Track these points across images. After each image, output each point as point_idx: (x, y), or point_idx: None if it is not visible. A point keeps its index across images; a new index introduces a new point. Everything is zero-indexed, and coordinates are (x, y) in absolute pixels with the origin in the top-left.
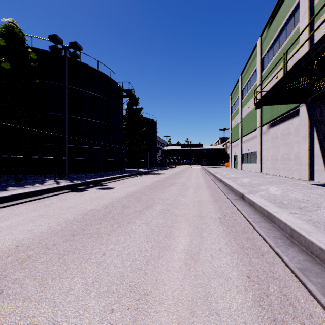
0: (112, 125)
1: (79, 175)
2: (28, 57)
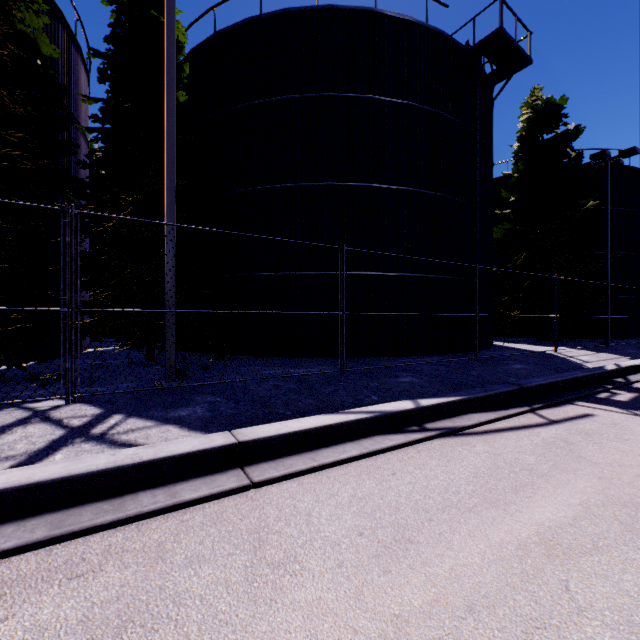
0: (433, 192)
1: (270, 371)
2: (160, 37)
